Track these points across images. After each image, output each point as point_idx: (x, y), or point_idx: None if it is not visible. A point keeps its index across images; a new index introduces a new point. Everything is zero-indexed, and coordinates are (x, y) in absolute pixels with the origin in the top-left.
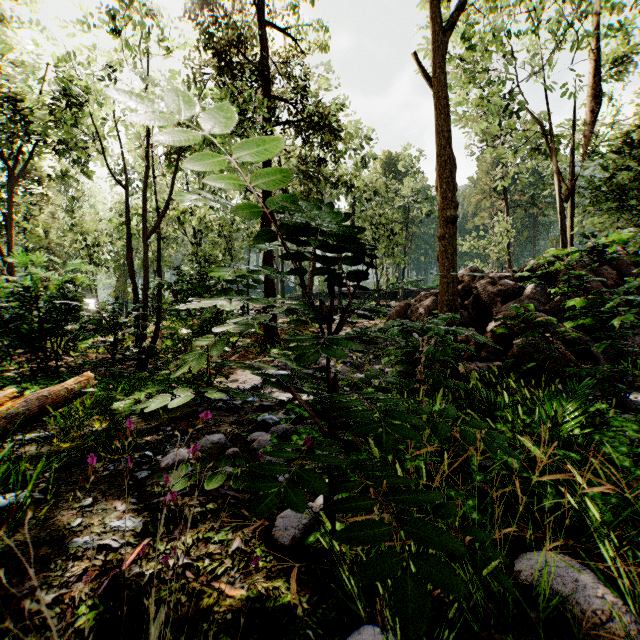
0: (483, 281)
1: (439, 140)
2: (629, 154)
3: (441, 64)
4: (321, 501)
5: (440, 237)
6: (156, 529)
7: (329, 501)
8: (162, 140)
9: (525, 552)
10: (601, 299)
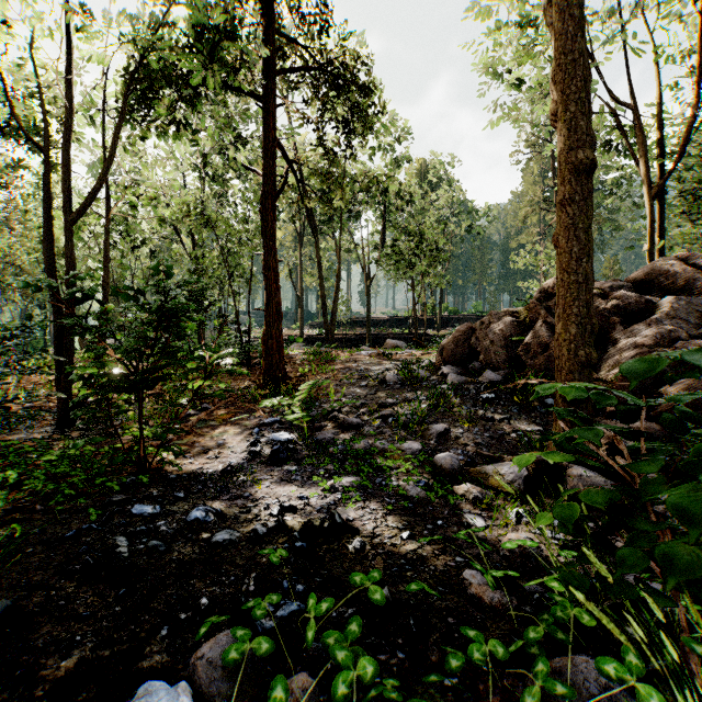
0: None
1: (559, 27)
2: None
3: None
4: None
5: (563, 200)
6: None
7: None
8: None
9: None
10: None
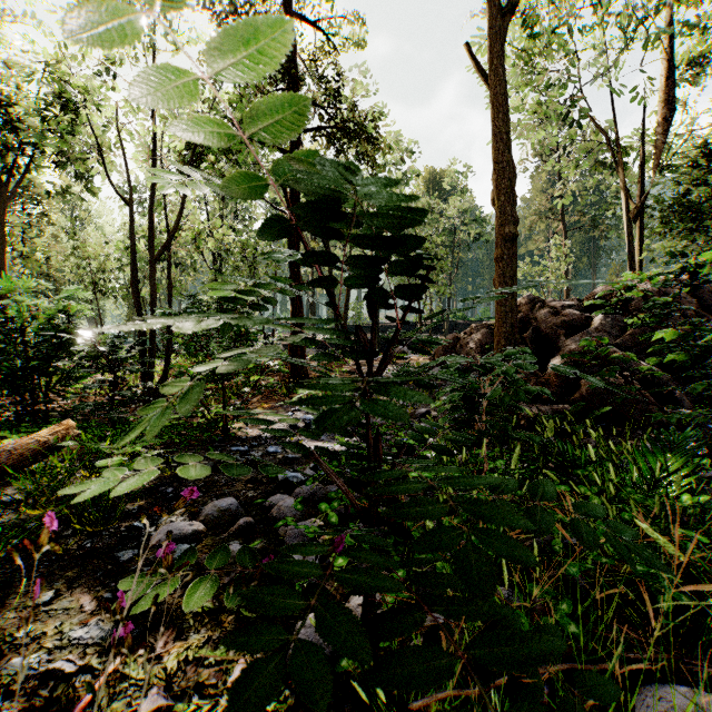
0: (544, 311)
1: (496, 144)
2: (706, 167)
3: (498, 55)
4: (358, 600)
5: (497, 258)
6: (94, 689)
7: (369, 614)
8: (81, 37)
9: (644, 680)
10: (698, 330)
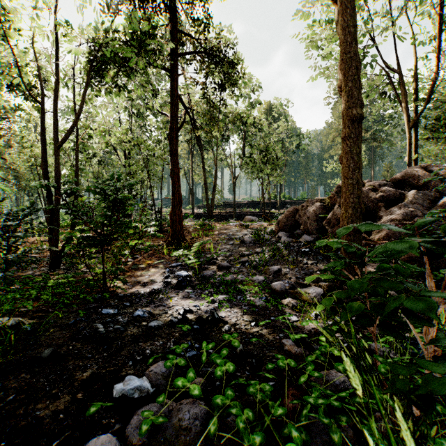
0: (365, 188)
1: (343, 37)
2: None
3: None
4: None
5: (344, 137)
6: None
7: None
8: None
9: None
10: None
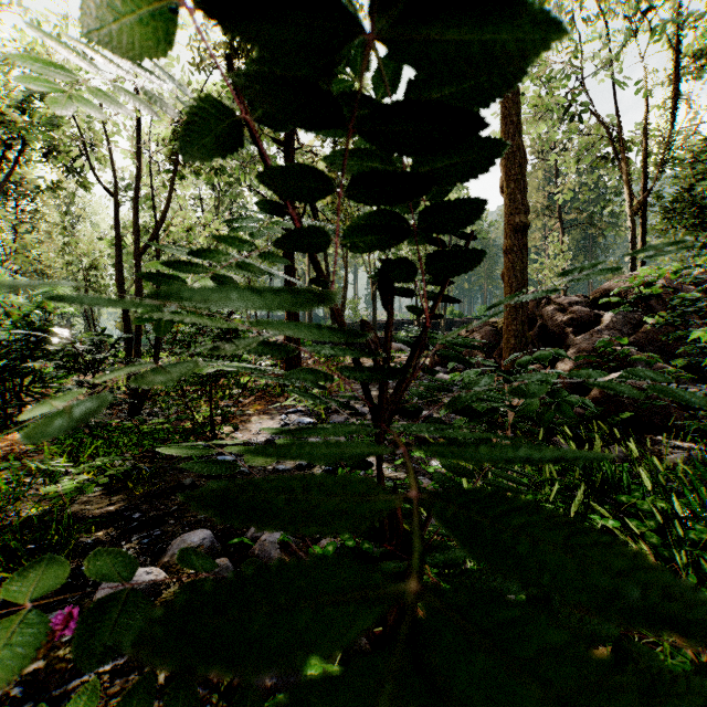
0: (550, 308)
1: (504, 127)
2: None
3: None
4: None
5: (506, 250)
6: None
7: None
8: None
9: None
10: None
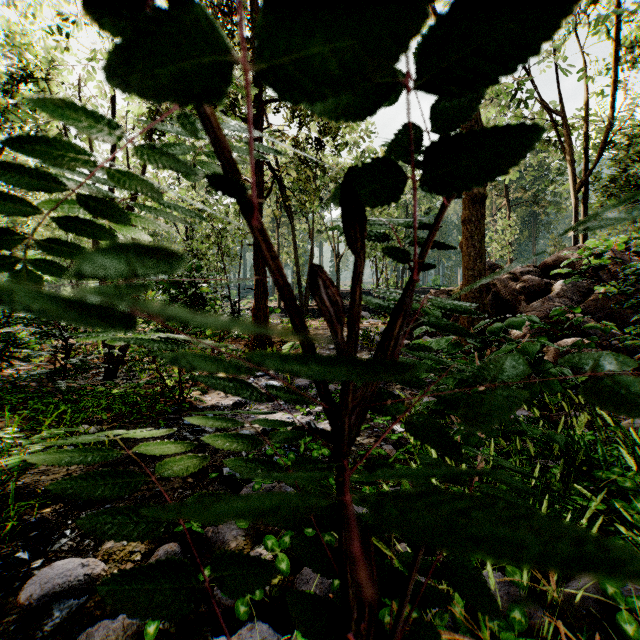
0: (503, 277)
1: None
2: None
3: None
4: None
5: (464, 220)
6: None
7: None
8: None
9: None
10: None
